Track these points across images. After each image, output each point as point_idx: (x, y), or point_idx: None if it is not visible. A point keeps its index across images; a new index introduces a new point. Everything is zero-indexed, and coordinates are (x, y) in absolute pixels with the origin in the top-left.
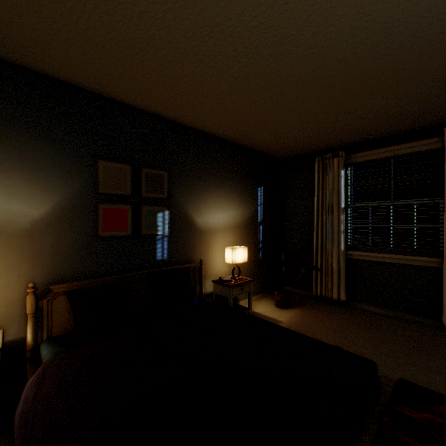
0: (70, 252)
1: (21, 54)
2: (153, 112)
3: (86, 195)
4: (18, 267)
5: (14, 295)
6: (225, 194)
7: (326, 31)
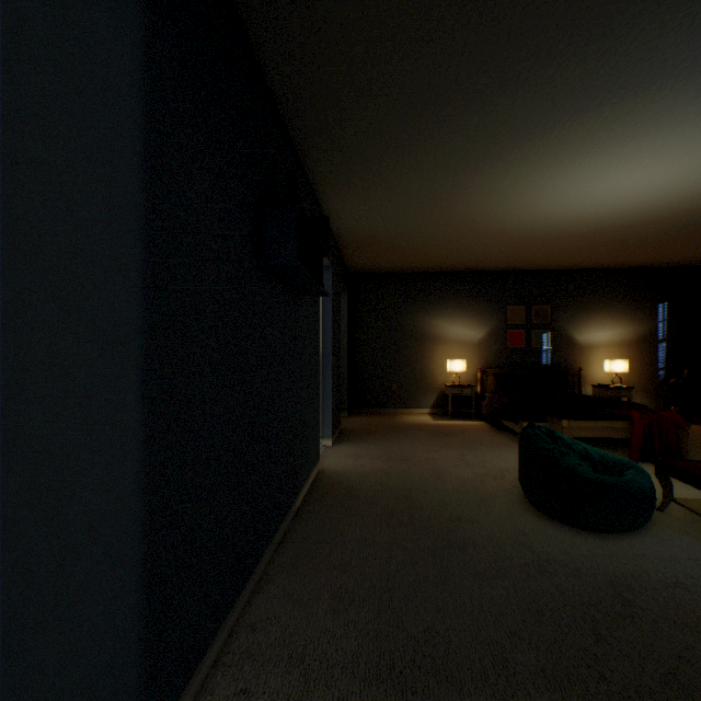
0: (493, 355)
1: (477, 269)
2: (539, 269)
3: (500, 326)
4: (473, 360)
5: (472, 372)
6: (608, 315)
7: (628, 236)
